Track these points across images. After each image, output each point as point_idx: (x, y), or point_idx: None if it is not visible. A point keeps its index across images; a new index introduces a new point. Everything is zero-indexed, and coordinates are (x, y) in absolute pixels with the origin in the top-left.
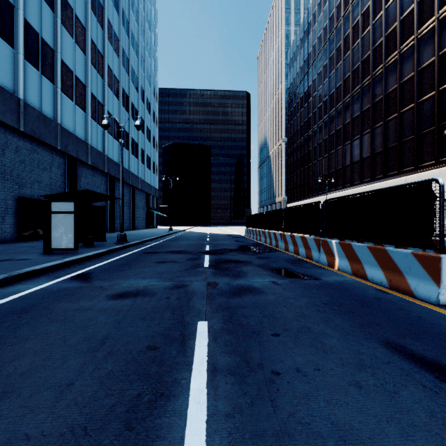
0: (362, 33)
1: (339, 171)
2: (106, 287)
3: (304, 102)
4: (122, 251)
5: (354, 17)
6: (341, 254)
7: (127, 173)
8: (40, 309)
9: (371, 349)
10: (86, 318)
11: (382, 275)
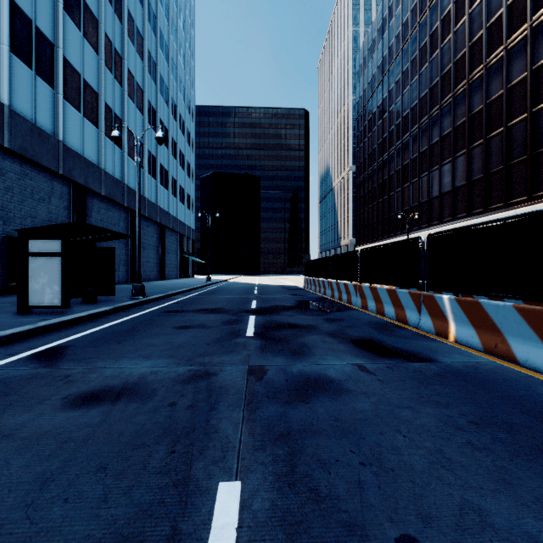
0: (455, 25)
1: (424, 205)
2: (75, 377)
3: (378, 119)
4: (135, 310)
5: (444, 6)
6: (459, 316)
7: (154, 207)
8: None
9: None
10: None
11: None
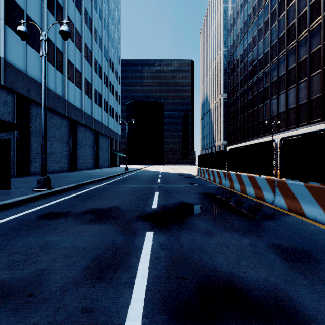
0: None
1: (282, 114)
2: None
3: (244, 58)
4: (12, 210)
5: None
6: None
7: (90, 118)
8: None
9: None
10: None
11: None
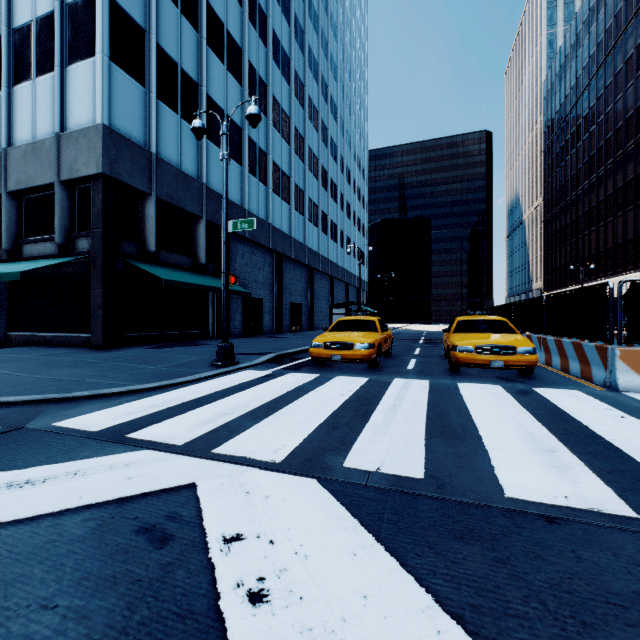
0: (636, 72)
1: (609, 251)
2: None
3: (566, 154)
4: None
5: (627, 49)
6: None
7: (343, 271)
8: None
9: None
10: None
11: None
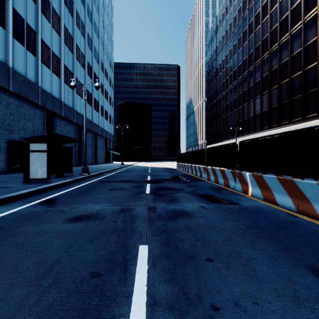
0: (262, 20)
1: (245, 122)
2: (66, 211)
3: (219, 72)
4: (85, 181)
5: (256, 8)
6: (253, 183)
7: (91, 123)
8: (5, 232)
9: (302, 277)
10: (42, 241)
11: (290, 201)
